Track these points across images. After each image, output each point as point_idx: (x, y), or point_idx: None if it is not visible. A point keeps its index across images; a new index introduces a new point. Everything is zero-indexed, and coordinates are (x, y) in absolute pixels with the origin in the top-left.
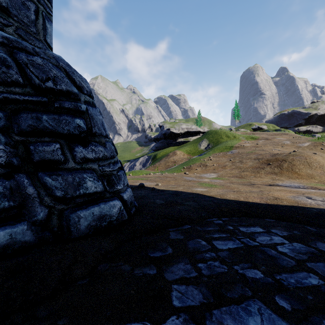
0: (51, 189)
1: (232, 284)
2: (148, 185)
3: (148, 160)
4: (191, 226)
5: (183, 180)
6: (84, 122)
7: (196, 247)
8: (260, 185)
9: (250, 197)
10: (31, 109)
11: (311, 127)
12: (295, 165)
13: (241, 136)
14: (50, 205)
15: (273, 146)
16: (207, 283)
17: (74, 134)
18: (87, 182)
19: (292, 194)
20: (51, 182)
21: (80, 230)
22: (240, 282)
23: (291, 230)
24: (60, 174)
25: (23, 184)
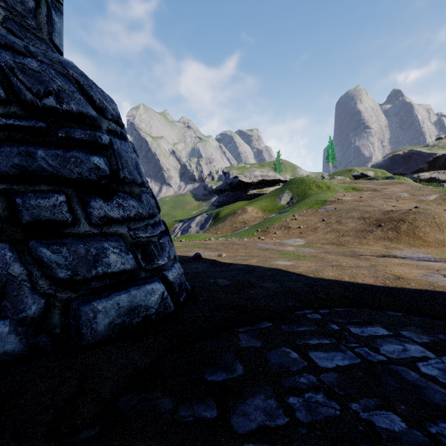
0: (50, 267)
1: (353, 443)
2: (206, 256)
3: (208, 220)
4: (272, 323)
5: (256, 248)
6: (105, 161)
7: (283, 364)
8: (369, 256)
9: (358, 275)
10: (19, 140)
11: (436, 173)
12: (418, 227)
13: (338, 186)
14: (47, 293)
15: (385, 200)
16: (308, 440)
17: (90, 180)
18: (109, 255)
19: (420, 270)
20: (50, 256)
21: (98, 332)
22: (367, 440)
23: (433, 333)
24: (66, 244)
25: (3, 259)
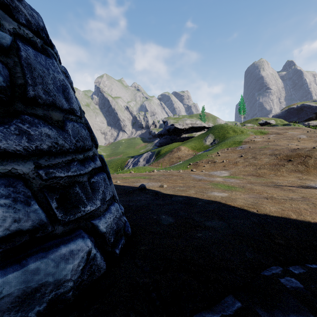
0: None
1: None
2: (150, 187)
3: (152, 156)
4: (241, 302)
5: (191, 178)
6: None
7: None
8: (289, 186)
9: (302, 211)
10: None
11: None
12: None
13: (249, 131)
14: None
15: (288, 141)
16: None
17: None
18: None
19: None
20: None
21: None
22: None
23: None
24: None
25: None
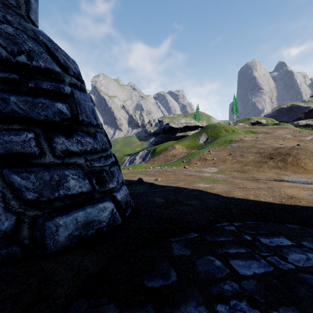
0: (20, 191)
1: None
2: (146, 180)
3: (148, 154)
4: (198, 234)
5: (183, 174)
6: (67, 107)
7: (209, 271)
8: (265, 180)
9: (260, 195)
10: None
11: (310, 121)
12: (300, 159)
13: (240, 130)
14: (18, 212)
15: (274, 140)
16: None
17: (54, 121)
18: (69, 181)
19: (307, 191)
20: (20, 181)
21: (59, 243)
22: None
23: None
24: (33, 171)
25: None
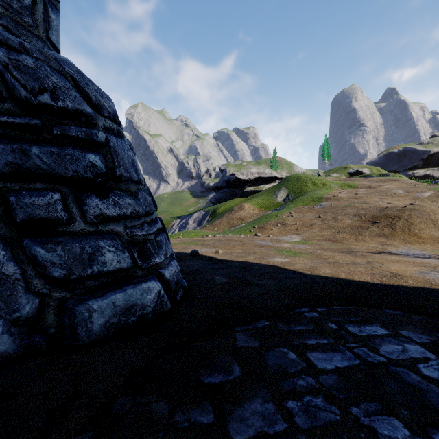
0: (44, 266)
1: None
2: (203, 253)
3: (205, 217)
4: (269, 322)
5: (253, 244)
6: (101, 159)
7: (281, 365)
8: (365, 252)
9: (355, 272)
10: (13, 137)
11: (431, 170)
12: (413, 224)
13: (334, 183)
14: (42, 293)
15: (380, 197)
16: None
17: (85, 177)
18: (105, 254)
19: (417, 267)
20: (44, 255)
21: (93, 332)
22: None
23: (433, 333)
24: (60, 242)
25: None
